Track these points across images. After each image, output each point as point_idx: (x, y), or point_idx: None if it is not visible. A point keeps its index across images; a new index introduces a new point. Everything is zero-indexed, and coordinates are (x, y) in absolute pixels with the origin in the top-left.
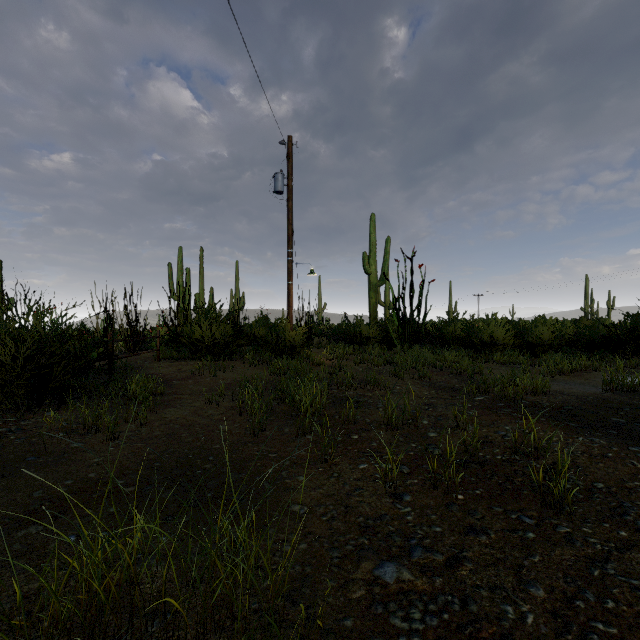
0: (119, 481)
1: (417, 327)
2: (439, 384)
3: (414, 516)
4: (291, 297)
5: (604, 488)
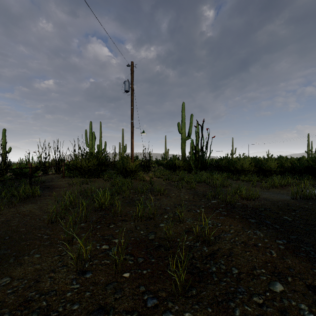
0: None
1: (205, 161)
2: (199, 192)
3: (74, 292)
4: (132, 145)
5: (236, 273)
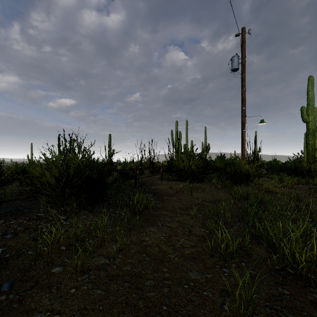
0: None
1: None
2: None
3: None
4: (244, 141)
5: None
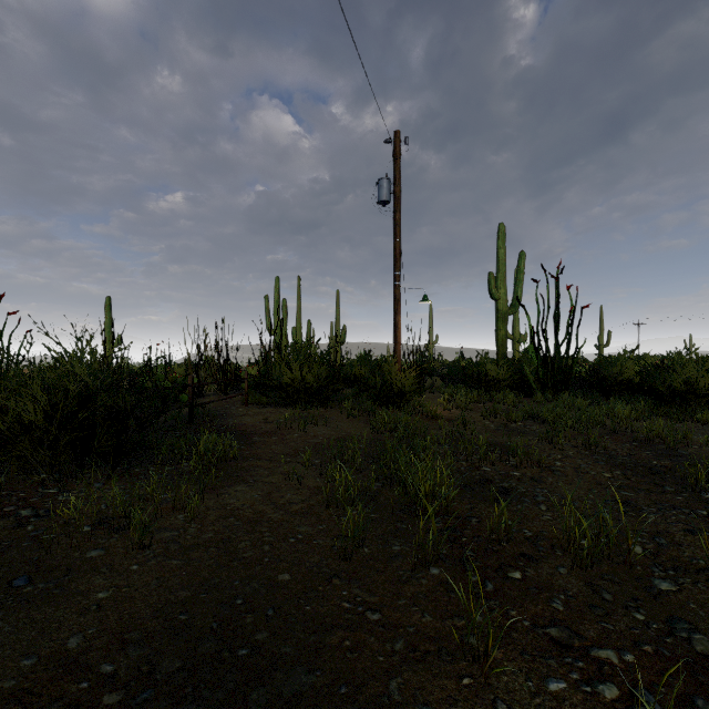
0: (106, 665)
1: (565, 367)
2: (622, 459)
3: None
4: (399, 331)
5: None
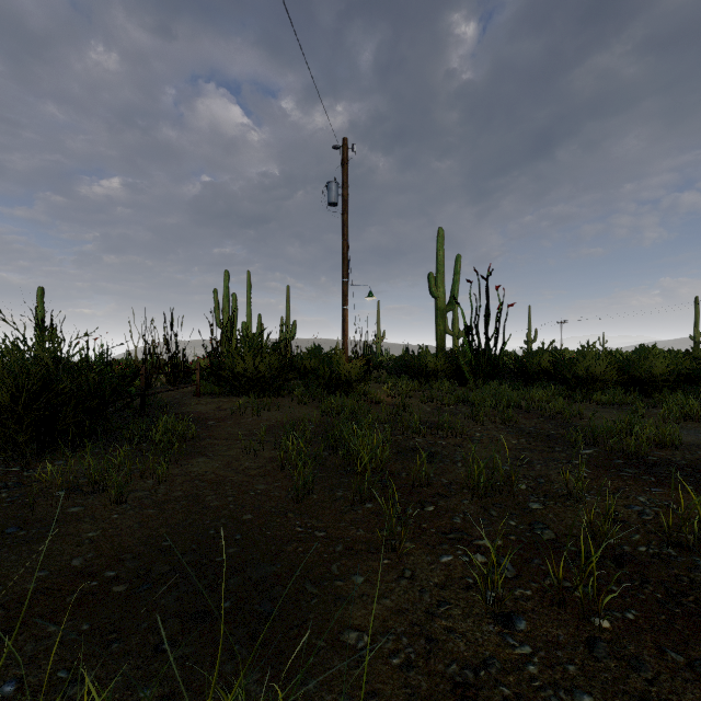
0: (109, 572)
1: (494, 359)
2: (529, 430)
3: (539, 665)
4: (346, 324)
5: None
